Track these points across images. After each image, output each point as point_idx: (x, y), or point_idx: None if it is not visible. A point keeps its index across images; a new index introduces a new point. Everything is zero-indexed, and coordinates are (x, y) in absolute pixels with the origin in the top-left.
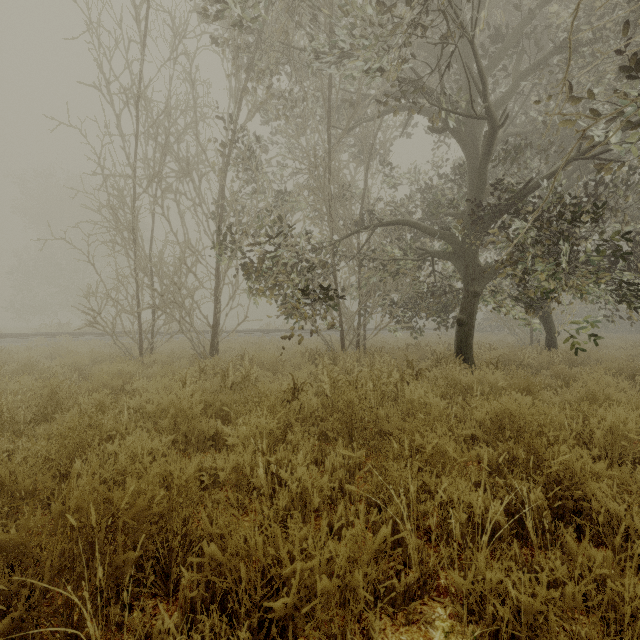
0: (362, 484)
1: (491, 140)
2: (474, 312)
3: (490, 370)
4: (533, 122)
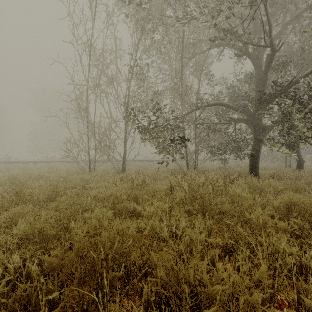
0: (214, 238)
1: (271, 58)
2: (259, 150)
3: (273, 180)
4: (290, 49)
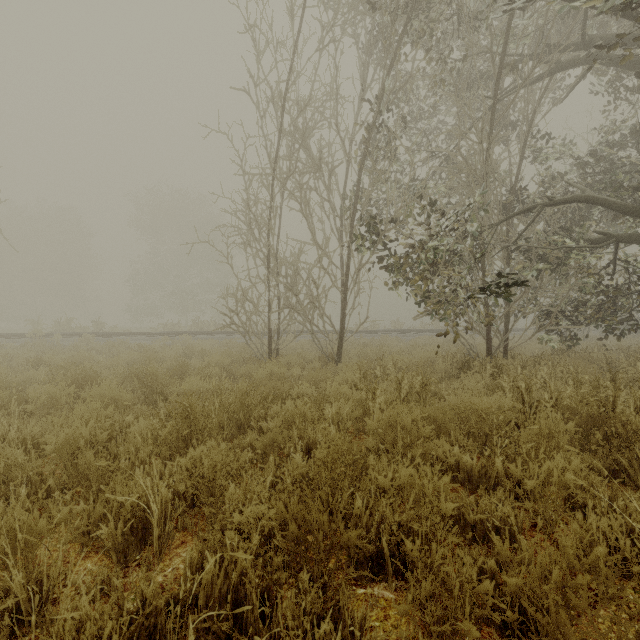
0: None
1: None
2: None
3: None
4: None
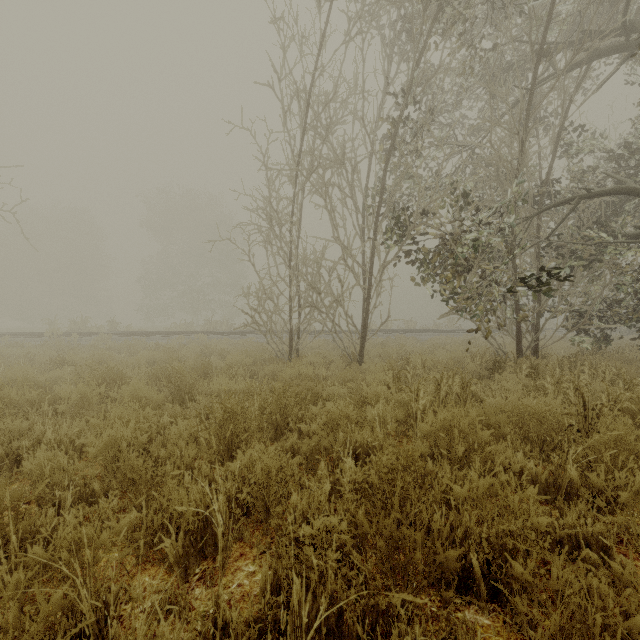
0: None
1: None
2: None
3: None
4: None
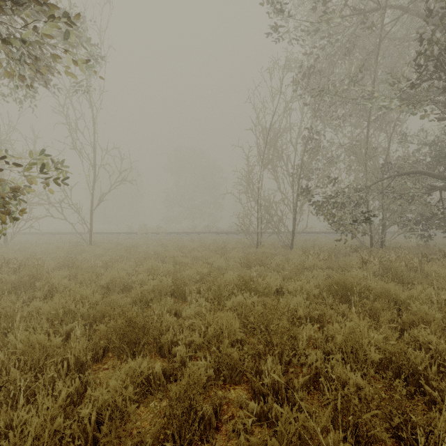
0: None
1: None
2: None
3: None
4: None
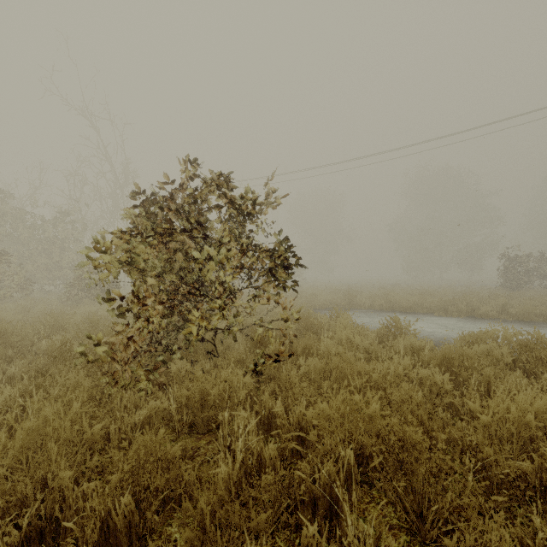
0: None
1: None
2: None
3: None
4: None
